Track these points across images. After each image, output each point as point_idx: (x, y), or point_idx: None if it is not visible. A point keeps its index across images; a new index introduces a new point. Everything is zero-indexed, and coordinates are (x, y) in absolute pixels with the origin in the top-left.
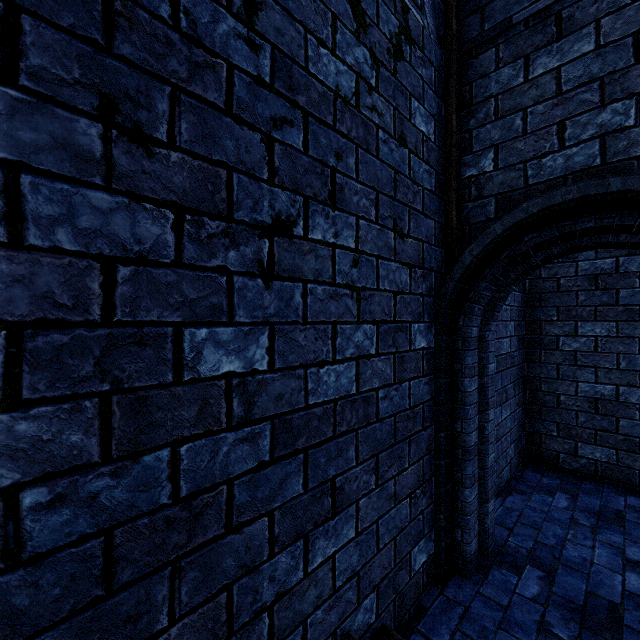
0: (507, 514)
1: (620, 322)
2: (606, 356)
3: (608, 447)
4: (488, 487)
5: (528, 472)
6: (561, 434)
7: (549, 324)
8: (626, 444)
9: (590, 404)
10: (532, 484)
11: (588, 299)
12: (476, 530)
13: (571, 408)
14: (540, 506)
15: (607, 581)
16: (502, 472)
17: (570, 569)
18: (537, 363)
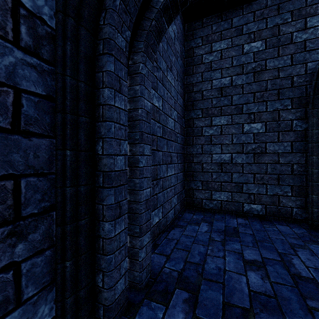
0: (168, 243)
1: (233, 115)
2: (226, 136)
3: (227, 191)
4: (142, 220)
5: (186, 214)
6: (204, 188)
7: (197, 120)
8: (236, 188)
9: (218, 167)
10: (187, 220)
11: (217, 103)
12: (124, 268)
13: (209, 171)
14: (191, 233)
15: (237, 286)
16: (168, 214)
17: (210, 282)
18: (191, 145)
